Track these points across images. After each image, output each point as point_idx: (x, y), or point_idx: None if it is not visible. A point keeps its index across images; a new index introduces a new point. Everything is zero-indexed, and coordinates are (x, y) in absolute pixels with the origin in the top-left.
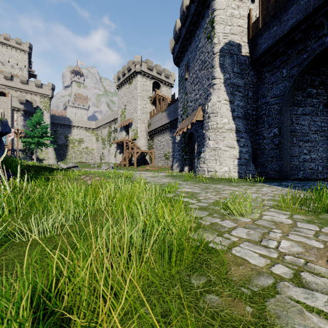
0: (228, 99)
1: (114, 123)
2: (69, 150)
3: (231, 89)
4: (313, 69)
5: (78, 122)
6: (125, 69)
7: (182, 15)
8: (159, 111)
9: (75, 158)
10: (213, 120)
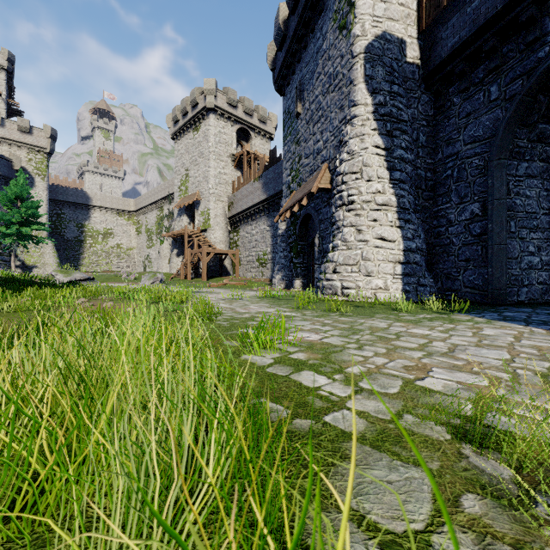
0: (383, 145)
1: (167, 202)
2: (86, 250)
3: (387, 127)
4: None
5: (102, 199)
6: (187, 104)
7: None
8: (249, 181)
9: (96, 264)
10: (353, 187)
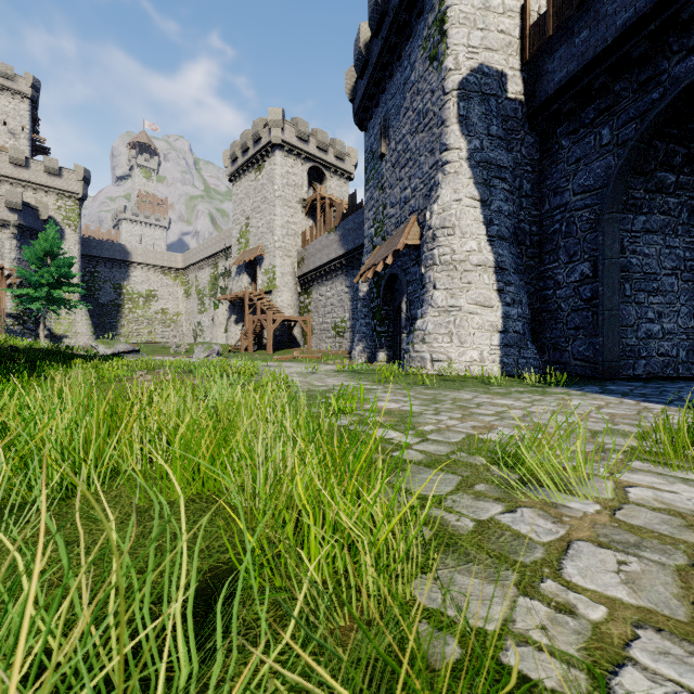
0: (479, 195)
1: (223, 258)
2: (124, 316)
3: (484, 175)
4: (672, 127)
5: (144, 254)
6: (247, 138)
7: (374, 11)
8: (323, 232)
9: (137, 333)
10: (444, 244)
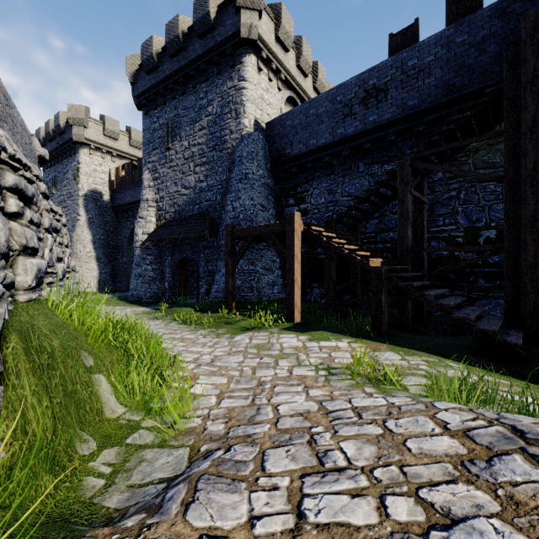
0: (91, 234)
1: None
2: None
3: (93, 227)
4: None
5: None
6: None
7: (48, 134)
8: None
9: None
10: (78, 249)
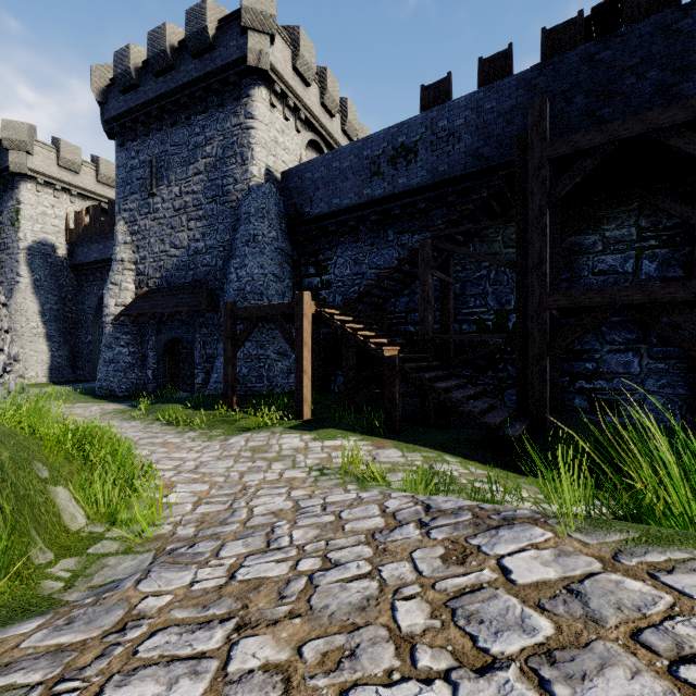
0: (38, 302)
1: None
2: None
3: (42, 292)
4: None
5: None
6: None
7: None
8: None
9: None
10: (17, 323)
